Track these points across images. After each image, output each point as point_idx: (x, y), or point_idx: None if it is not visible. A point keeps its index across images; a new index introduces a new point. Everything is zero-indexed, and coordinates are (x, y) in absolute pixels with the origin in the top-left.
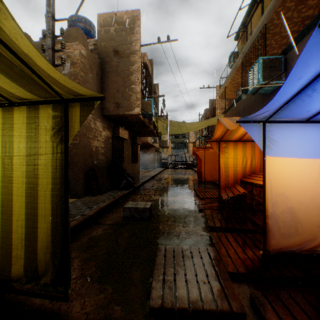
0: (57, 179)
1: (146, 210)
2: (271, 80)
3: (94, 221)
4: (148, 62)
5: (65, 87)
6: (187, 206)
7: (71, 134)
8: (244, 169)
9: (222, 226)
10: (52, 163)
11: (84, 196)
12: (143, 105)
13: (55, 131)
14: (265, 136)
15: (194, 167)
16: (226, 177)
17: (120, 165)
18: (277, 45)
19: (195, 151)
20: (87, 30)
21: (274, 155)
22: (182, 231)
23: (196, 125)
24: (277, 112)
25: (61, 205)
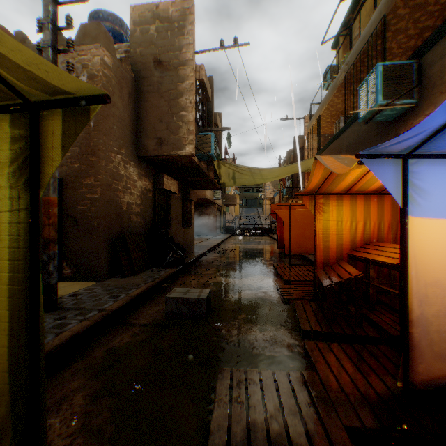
0: (20, 261)
1: (201, 303)
2: (397, 99)
3: (119, 320)
4: (206, 79)
5: (16, 66)
6: (264, 294)
7: (45, 172)
8: (353, 238)
9: (323, 330)
10: (10, 229)
11: (109, 277)
12: (199, 142)
13: (15, 166)
14: (406, 181)
15: (272, 233)
16: (325, 249)
17: (164, 231)
18: (399, 50)
19: (274, 210)
20: (117, 32)
21: (421, 214)
22: (259, 337)
23: (277, 173)
24: (433, 137)
25: (27, 311)
